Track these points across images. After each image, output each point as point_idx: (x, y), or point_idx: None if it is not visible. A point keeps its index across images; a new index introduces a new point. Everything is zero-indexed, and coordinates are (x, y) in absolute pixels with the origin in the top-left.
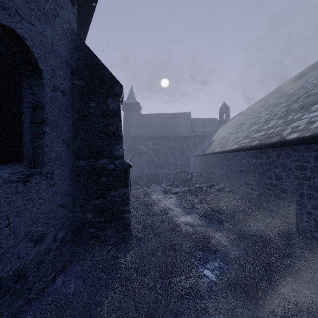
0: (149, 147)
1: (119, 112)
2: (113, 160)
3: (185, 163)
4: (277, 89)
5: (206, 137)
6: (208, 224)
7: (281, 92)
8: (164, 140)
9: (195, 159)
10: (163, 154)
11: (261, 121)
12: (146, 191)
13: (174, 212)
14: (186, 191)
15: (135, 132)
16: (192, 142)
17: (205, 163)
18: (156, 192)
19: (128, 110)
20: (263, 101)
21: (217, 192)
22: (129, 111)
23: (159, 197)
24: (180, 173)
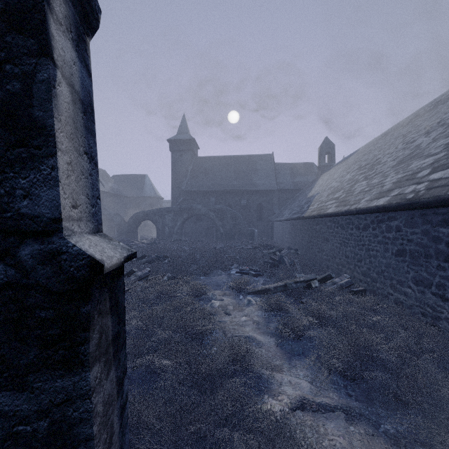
0: (211, 207)
1: (34, 12)
2: (5, 241)
3: (266, 232)
4: (429, 105)
5: (298, 192)
6: (359, 406)
7: (447, 105)
8: (234, 197)
9: (282, 225)
10: (231, 217)
11: (431, 150)
12: (202, 287)
13: (260, 351)
14: (278, 289)
15: (190, 185)
16: (276, 200)
17: (304, 233)
18: (221, 289)
19: (178, 151)
20: (401, 127)
21: (342, 293)
22: (180, 152)
23: (226, 301)
24: (259, 248)
